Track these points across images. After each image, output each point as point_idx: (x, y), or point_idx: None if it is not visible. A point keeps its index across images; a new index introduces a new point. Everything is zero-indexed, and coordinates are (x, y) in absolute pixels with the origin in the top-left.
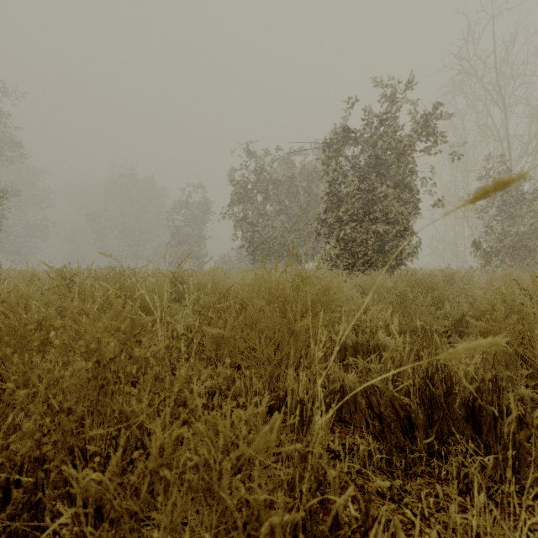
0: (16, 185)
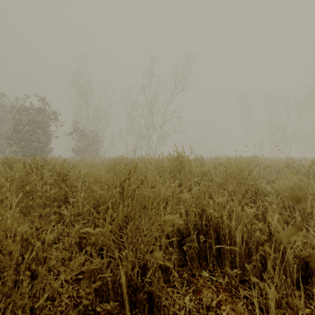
0: None
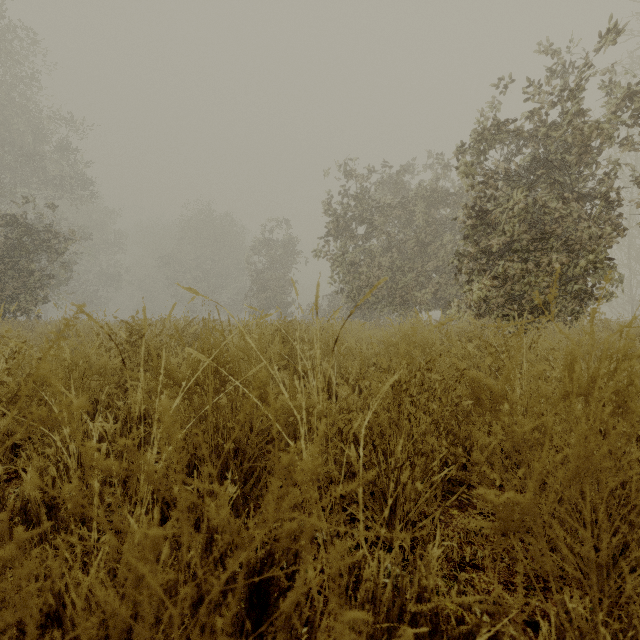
0: (87, 227)
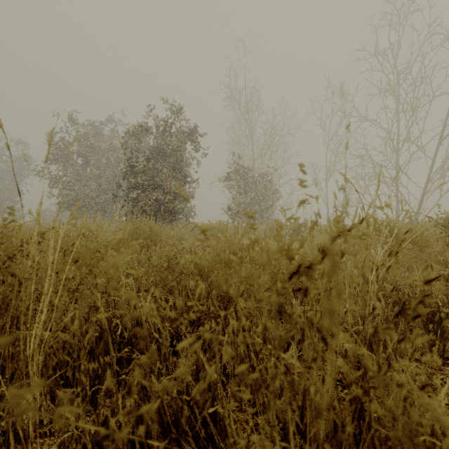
0: None
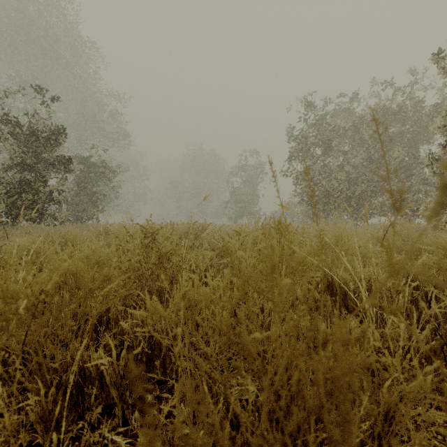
0: (127, 164)
